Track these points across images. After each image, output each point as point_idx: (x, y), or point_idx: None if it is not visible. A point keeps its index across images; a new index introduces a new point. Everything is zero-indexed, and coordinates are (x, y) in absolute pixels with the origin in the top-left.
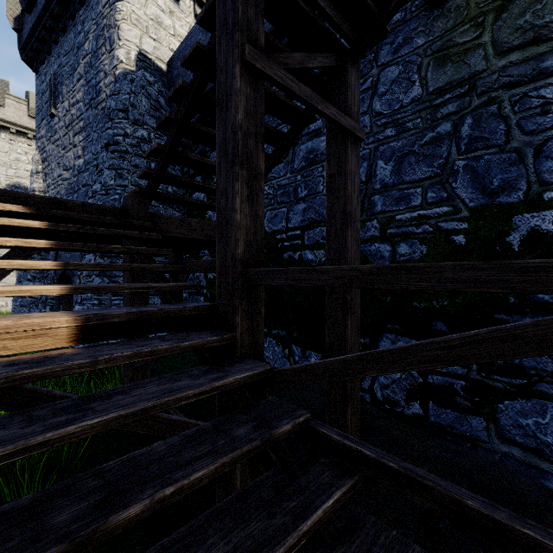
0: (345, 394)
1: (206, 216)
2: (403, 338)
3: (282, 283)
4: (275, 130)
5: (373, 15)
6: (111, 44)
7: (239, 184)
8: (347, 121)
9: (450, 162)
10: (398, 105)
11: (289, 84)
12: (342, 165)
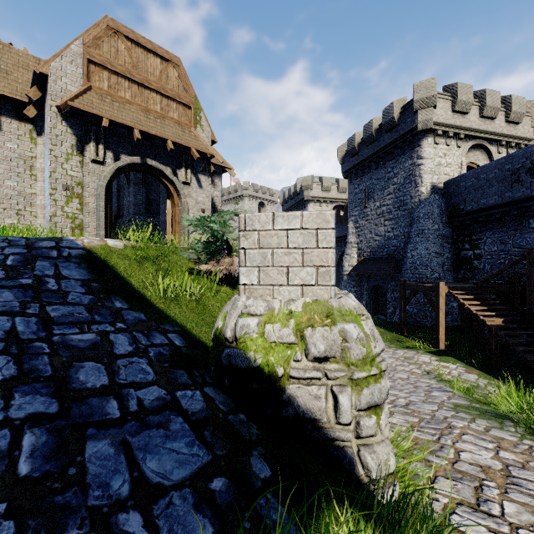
0: None
1: (472, 265)
2: None
3: None
4: None
5: None
6: (415, 184)
7: None
8: None
9: None
10: None
11: None
12: None
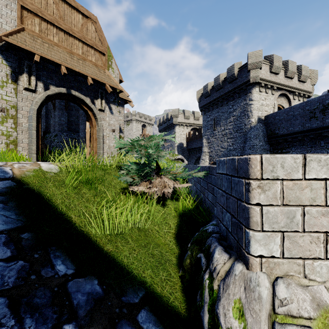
0: None
1: None
2: None
3: None
4: None
5: None
6: (248, 116)
7: None
8: None
9: None
10: None
11: None
12: None
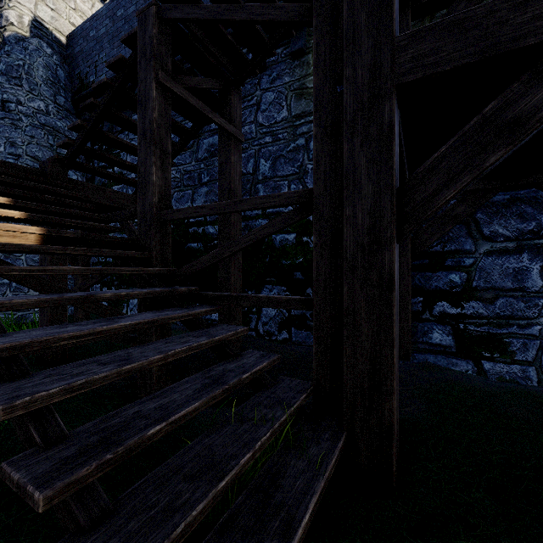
0: (230, 312)
1: None
2: (276, 286)
3: (182, 217)
4: (180, 125)
5: (247, 62)
6: None
7: (155, 158)
8: (231, 127)
9: (304, 165)
10: (274, 121)
11: (189, 98)
12: (228, 157)
